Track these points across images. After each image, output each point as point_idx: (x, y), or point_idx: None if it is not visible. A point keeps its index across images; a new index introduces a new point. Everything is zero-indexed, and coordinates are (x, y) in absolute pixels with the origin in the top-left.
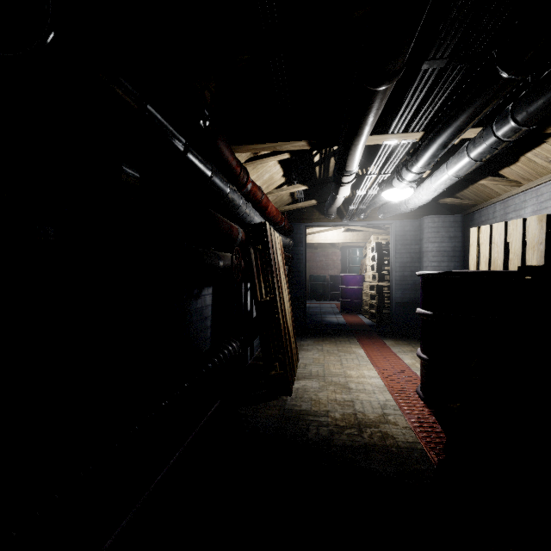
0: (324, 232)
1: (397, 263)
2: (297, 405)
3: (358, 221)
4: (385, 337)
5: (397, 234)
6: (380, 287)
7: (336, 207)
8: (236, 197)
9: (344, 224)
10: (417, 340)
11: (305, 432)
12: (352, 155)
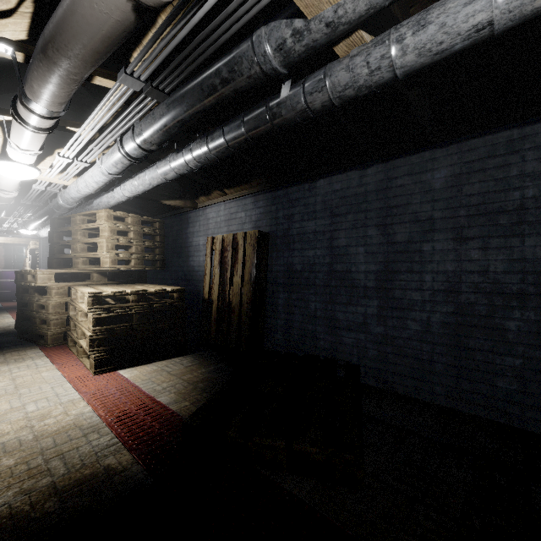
0: None
1: (44, 263)
2: None
3: (12, 234)
4: None
5: (44, 245)
6: None
7: None
8: None
9: None
10: None
11: None
12: None
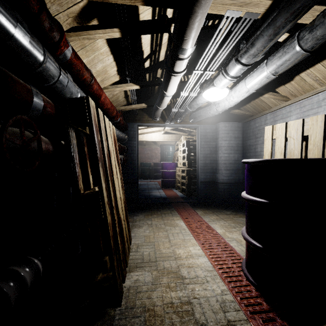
0: (150, 134)
1: (201, 154)
2: None
3: (176, 124)
4: (195, 207)
5: (201, 134)
6: (189, 170)
7: (161, 110)
8: (23, 35)
9: (166, 125)
10: (217, 208)
11: None
12: (195, 15)
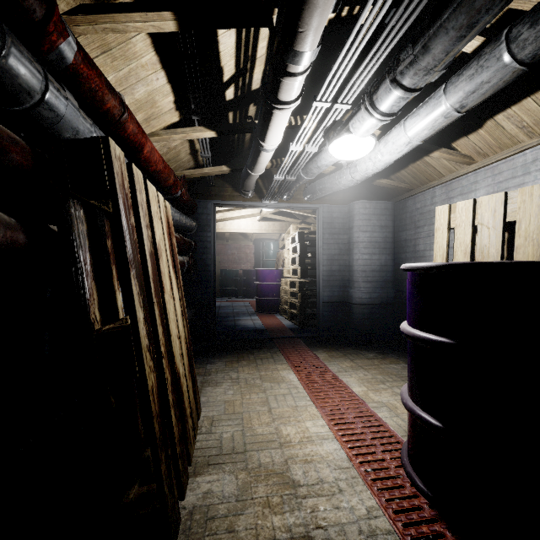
0: (237, 220)
1: (324, 255)
2: None
3: (281, 203)
4: (314, 346)
5: (324, 221)
6: (303, 283)
7: (256, 177)
8: None
9: (264, 205)
10: (351, 348)
11: None
12: None
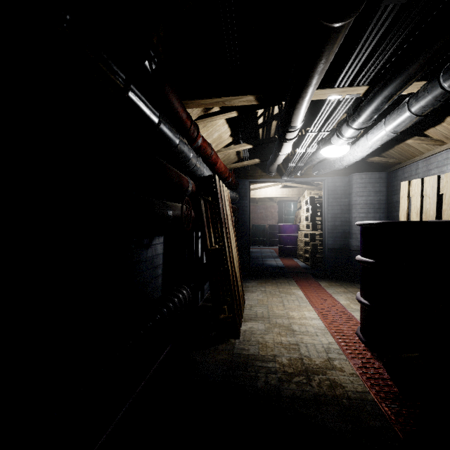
0: (264, 188)
1: (329, 214)
2: (245, 349)
3: (295, 178)
4: (319, 278)
5: (329, 189)
6: (313, 235)
7: (277, 165)
8: (186, 149)
9: (283, 180)
10: (348, 282)
11: (254, 380)
12: (298, 109)
